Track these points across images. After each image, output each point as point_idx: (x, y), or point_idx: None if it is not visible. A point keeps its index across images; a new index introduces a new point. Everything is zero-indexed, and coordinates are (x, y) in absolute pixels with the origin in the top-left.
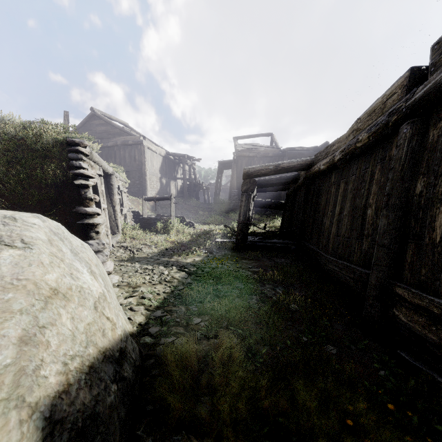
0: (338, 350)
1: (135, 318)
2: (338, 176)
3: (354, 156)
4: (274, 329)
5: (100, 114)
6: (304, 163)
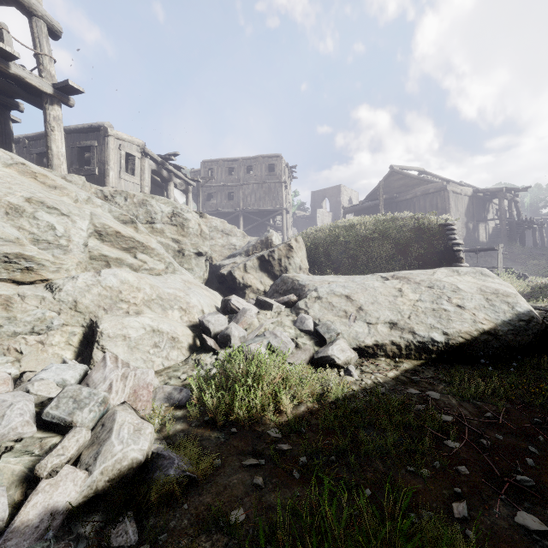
0: None
1: None
2: None
3: None
4: None
5: (398, 170)
6: None
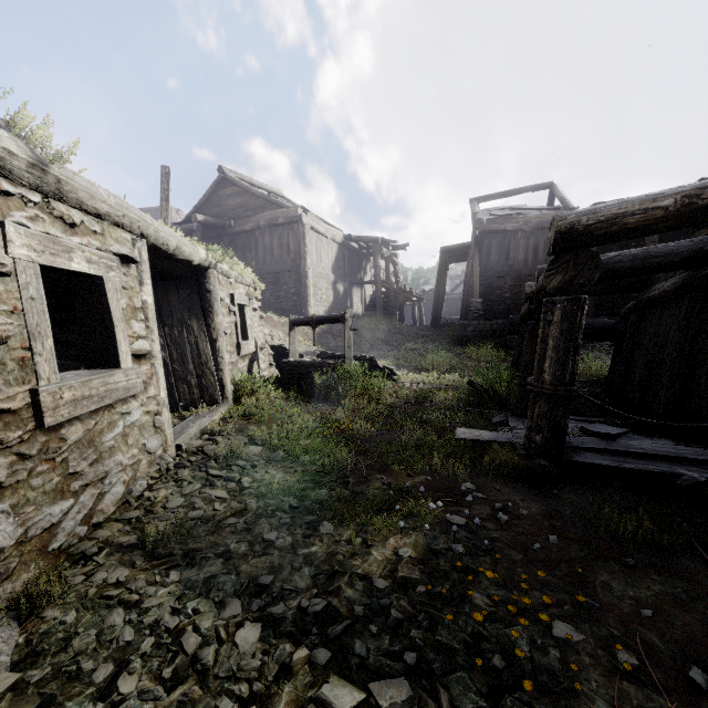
0: None
1: None
2: None
3: None
4: None
5: (233, 177)
6: None
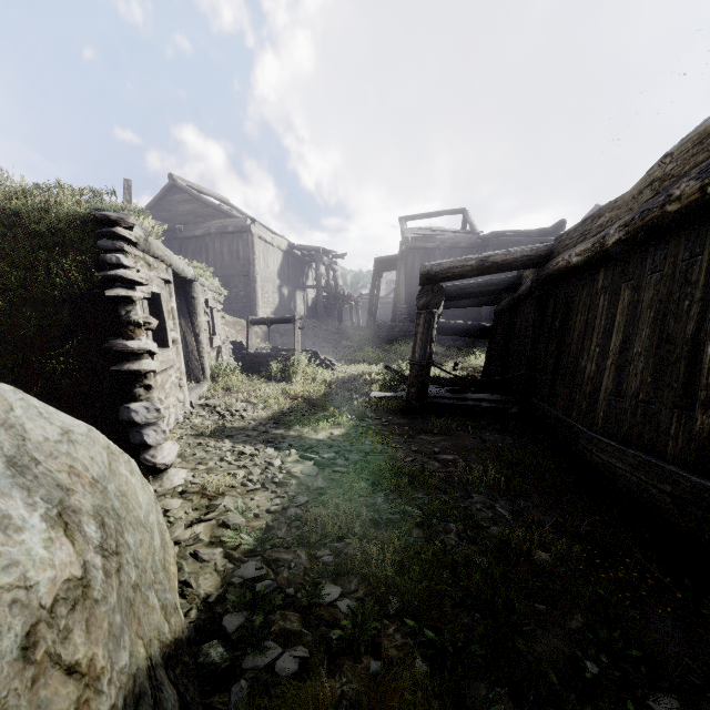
0: (684, 709)
1: (198, 582)
2: (615, 275)
3: (658, 232)
4: (511, 632)
5: (183, 185)
6: (535, 254)
